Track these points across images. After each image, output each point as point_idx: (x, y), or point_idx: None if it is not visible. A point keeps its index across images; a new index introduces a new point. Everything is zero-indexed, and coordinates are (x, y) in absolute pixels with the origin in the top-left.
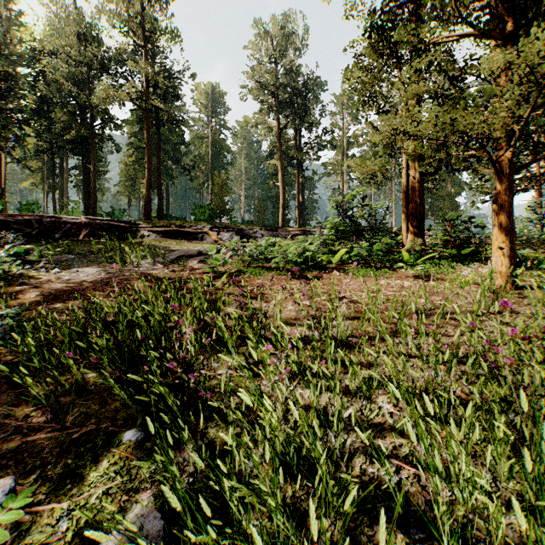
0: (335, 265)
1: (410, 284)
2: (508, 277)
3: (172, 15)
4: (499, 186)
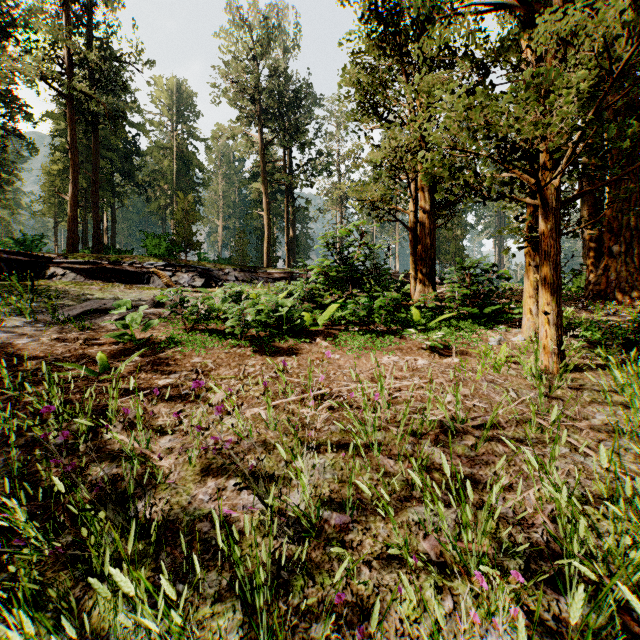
0: (323, 327)
1: (425, 363)
2: (556, 354)
3: None
4: (543, 224)
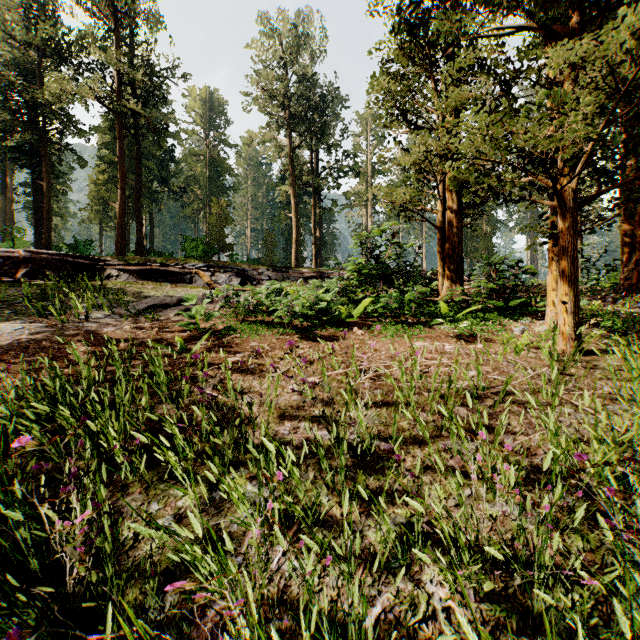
0: (357, 319)
1: (452, 348)
2: (573, 339)
3: None
4: (561, 223)
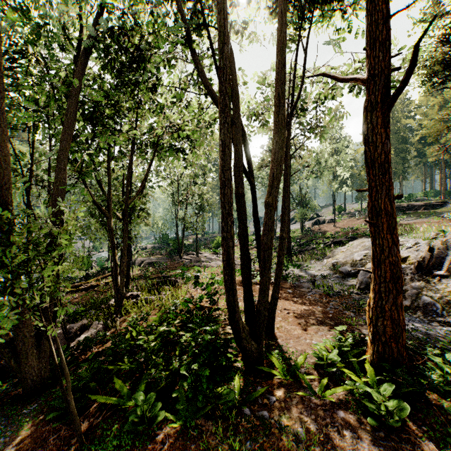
0: None
1: None
2: None
3: None
4: None
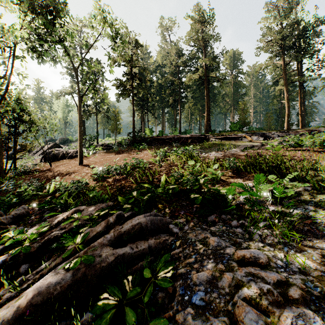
0: None
1: None
2: None
3: (216, 25)
4: None
